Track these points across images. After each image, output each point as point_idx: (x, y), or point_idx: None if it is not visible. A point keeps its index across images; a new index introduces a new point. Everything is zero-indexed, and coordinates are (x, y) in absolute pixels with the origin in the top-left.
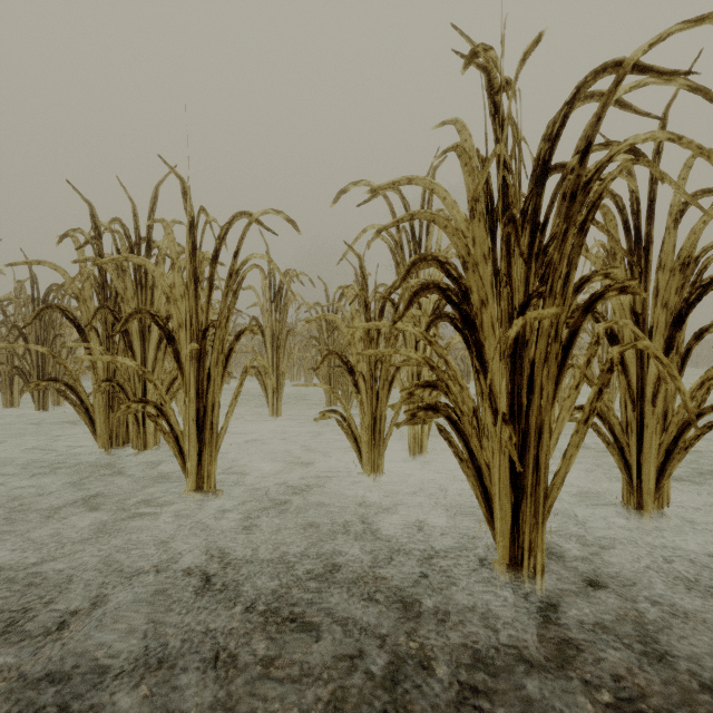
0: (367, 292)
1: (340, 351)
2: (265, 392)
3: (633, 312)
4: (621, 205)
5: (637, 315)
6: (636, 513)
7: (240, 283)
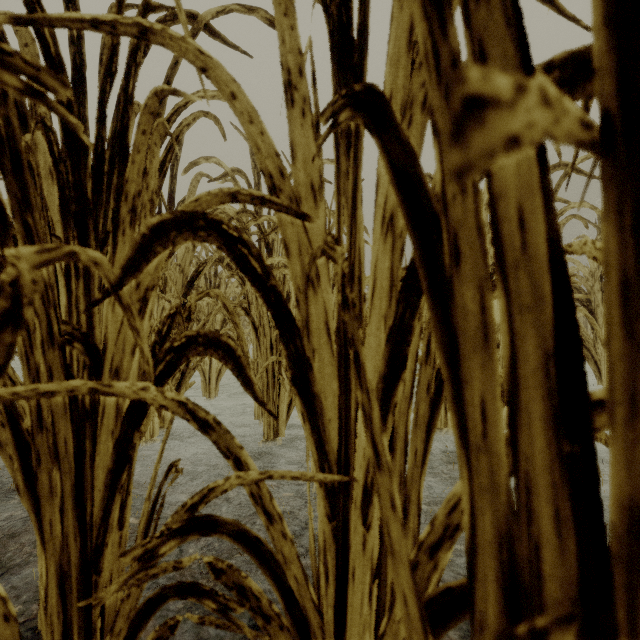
0: None
1: None
2: None
3: None
4: None
5: None
6: None
7: None
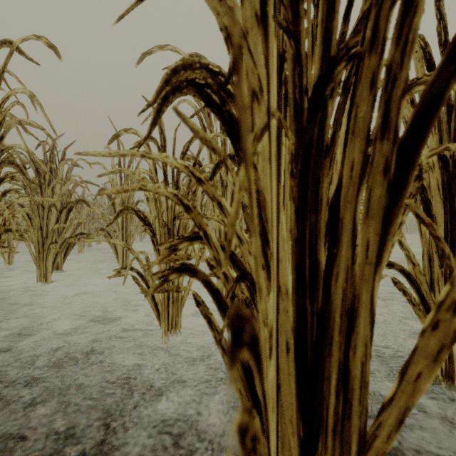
0: (165, 147)
1: (113, 200)
2: (115, 250)
3: (439, 156)
4: (422, 44)
5: (446, 159)
6: (445, 383)
7: (0, 123)
